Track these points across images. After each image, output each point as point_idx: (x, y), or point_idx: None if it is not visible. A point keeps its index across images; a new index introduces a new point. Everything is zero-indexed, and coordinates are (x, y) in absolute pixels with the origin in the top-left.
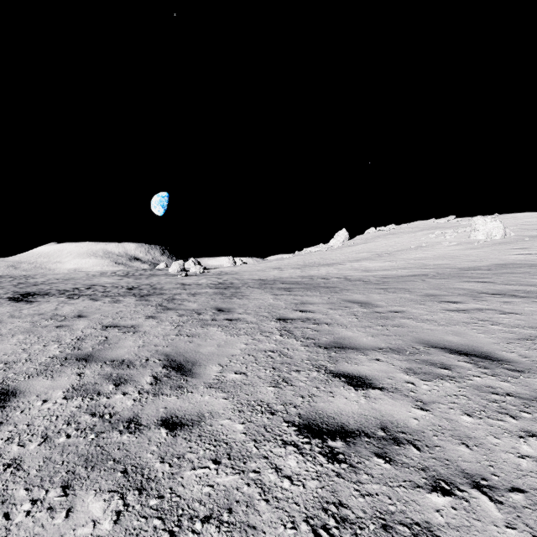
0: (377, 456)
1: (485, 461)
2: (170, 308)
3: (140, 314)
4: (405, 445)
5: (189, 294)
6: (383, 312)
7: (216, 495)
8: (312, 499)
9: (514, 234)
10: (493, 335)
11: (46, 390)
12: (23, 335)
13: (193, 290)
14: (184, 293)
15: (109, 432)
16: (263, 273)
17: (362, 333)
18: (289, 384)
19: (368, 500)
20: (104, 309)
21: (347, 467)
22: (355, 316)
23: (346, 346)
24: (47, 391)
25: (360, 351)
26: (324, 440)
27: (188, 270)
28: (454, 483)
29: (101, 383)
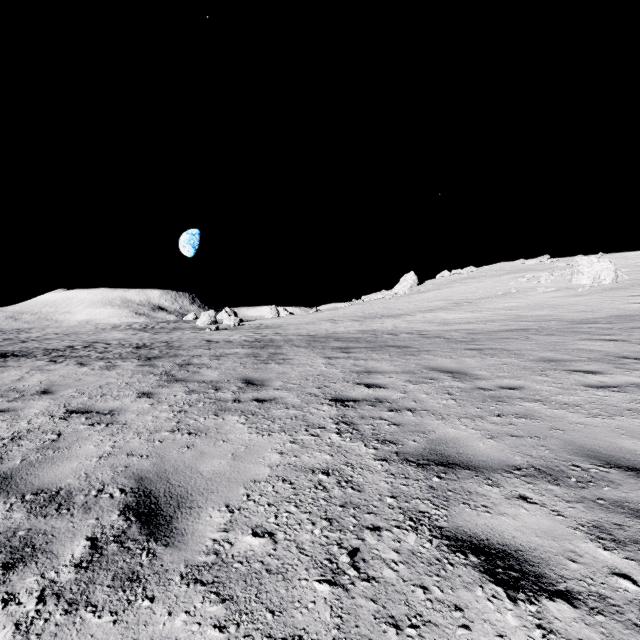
0: None
1: None
2: (179, 378)
3: (132, 388)
4: None
5: (212, 357)
6: (491, 389)
7: None
8: None
9: (628, 277)
10: None
11: None
12: None
13: (219, 350)
14: (206, 354)
15: None
16: (313, 327)
17: (473, 431)
18: (363, 575)
19: None
20: (86, 379)
21: None
22: (450, 396)
23: (453, 460)
24: None
25: (483, 475)
26: None
27: (221, 322)
28: None
29: None
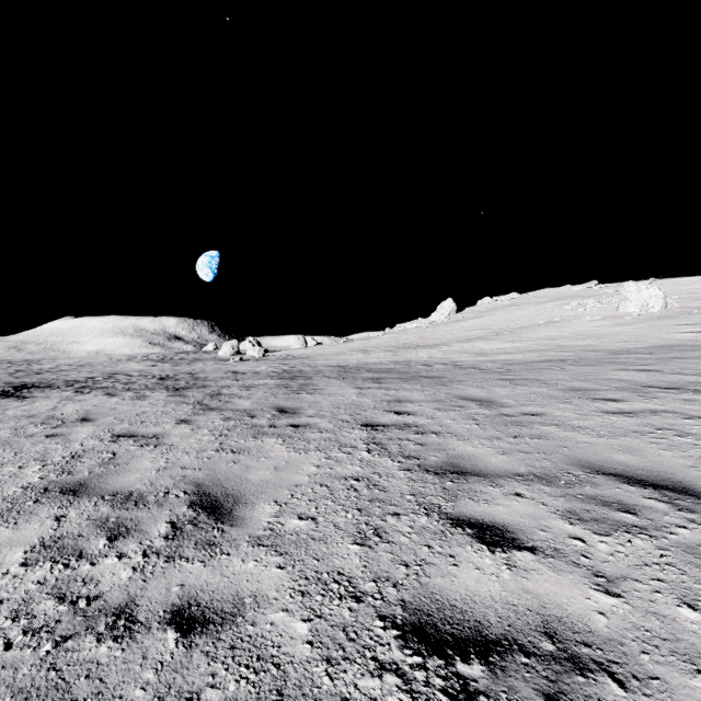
0: None
1: None
2: (213, 407)
3: (170, 416)
4: (595, 673)
5: (241, 387)
6: (514, 415)
7: None
8: None
9: (678, 305)
10: (685, 452)
11: None
12: None
13: (247, 381)
14: (234, 385)
15: (79, 637)
16: (344, 358)
17: (489, 449)
18: (384, 540)
19: None
20: (121, 408)
21: None
22: (474, 421)
23: (466, 470)
24: None
25: (489, 480)
26: (449, 659)
27: (244, 353)
28: None
29: (88, 534)
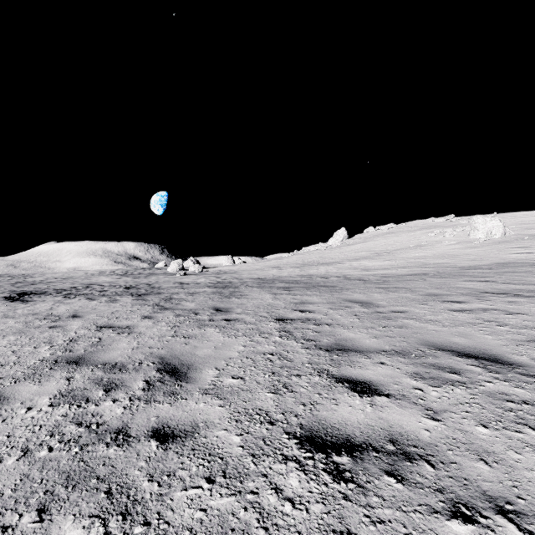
0: (388, 475)
1: (508, 481)
2: (167, 308)
3: (136, 314)
4: (418, 461)
5: (187, 294)
6: (385, 312)
7: (209, 521)
8: (317, 527)
9: (514, 233)
10: (501, 336)
11: (32, 396)
12: (14, 336)
13: (191, 289)
14: (182, 292)
15: (95, 445)
16: (262, 272)
17: (365, 334)
18: (290, 390)
19: (380, 529)
20: (100, 308)
21: (355, 488)
22: (356, 316)
23: (348, 348)
24: (33, 397)
25: (363, 354)
26: (328, 454)
27: (187, 269)
28: (475, 508)
29: (90, 388)
